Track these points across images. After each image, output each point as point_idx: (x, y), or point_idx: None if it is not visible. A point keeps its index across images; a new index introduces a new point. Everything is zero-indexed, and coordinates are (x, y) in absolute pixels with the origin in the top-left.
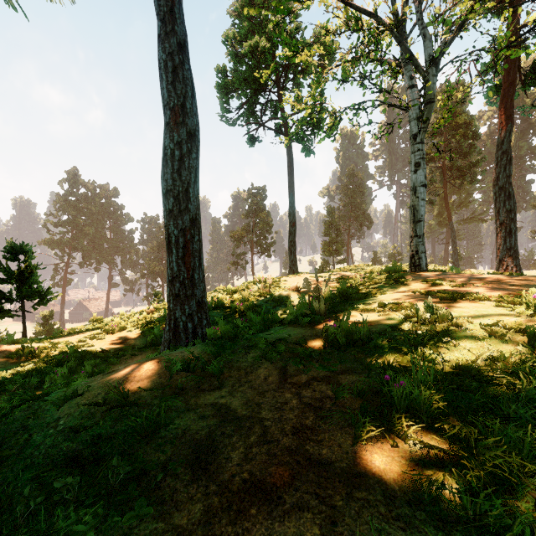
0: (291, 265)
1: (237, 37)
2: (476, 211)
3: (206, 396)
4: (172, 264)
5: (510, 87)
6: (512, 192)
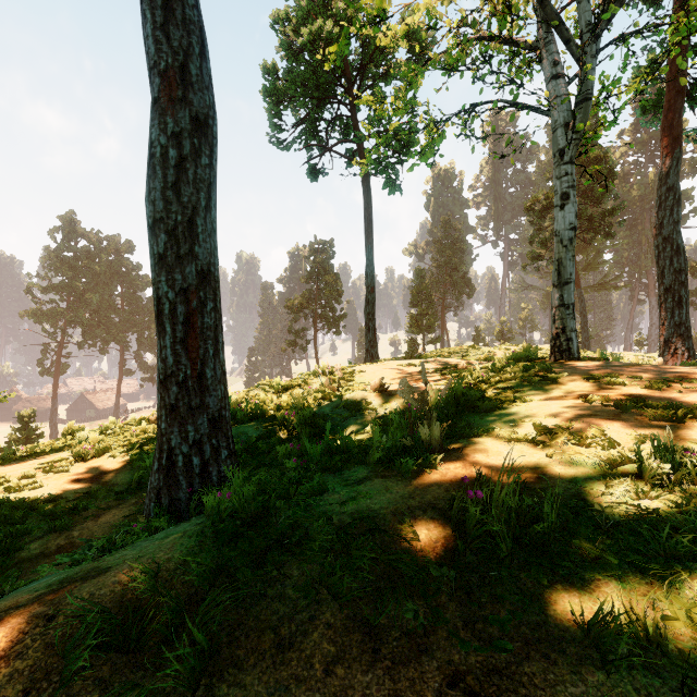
0: (368, 346)
1: (292, 19)
2: (607, 275)
3: None
4: (164, 351)
5: (677, 97)
6: (681, 244)
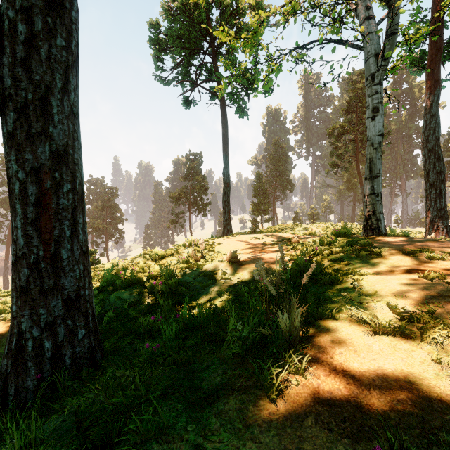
0: (225, 224)
1: None
2: None
3: None
4: (15, 232)
5: (437, 53)
6: (441, 154)
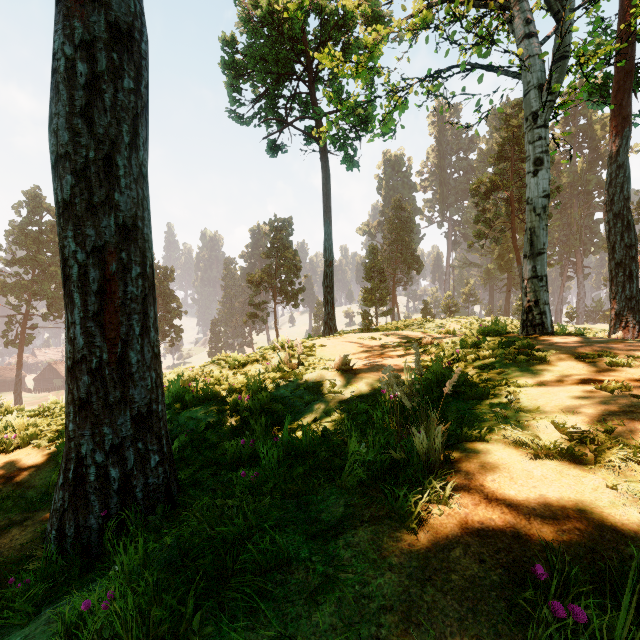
0: (326, 319)
1: None
2: None
3: None
4: (72, 329)
5: (626, 78)
6: (631, 220)
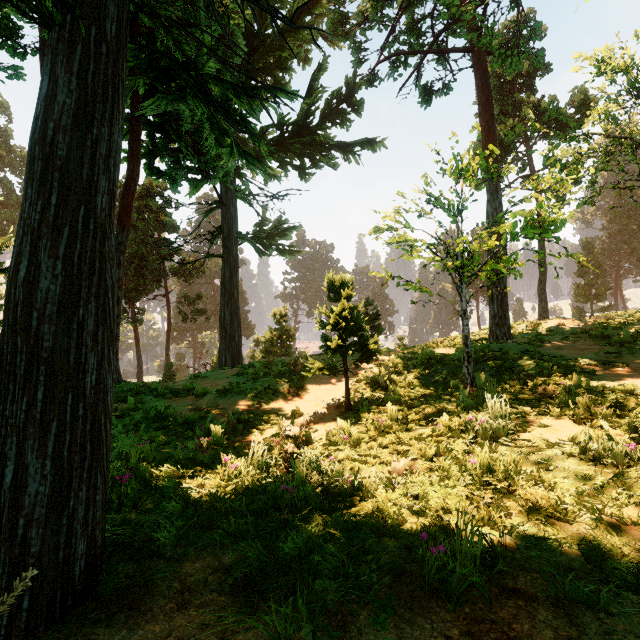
0: (540, 312)
1: None
2: None
3: (547, 344)
4: (494, 308)
5: None
6: None
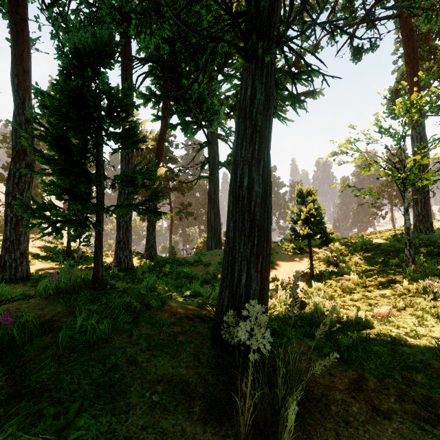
0: None
1: None
2: None
3: None
4: (417, 209)
5: None
6: None
